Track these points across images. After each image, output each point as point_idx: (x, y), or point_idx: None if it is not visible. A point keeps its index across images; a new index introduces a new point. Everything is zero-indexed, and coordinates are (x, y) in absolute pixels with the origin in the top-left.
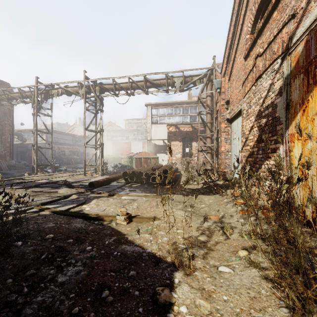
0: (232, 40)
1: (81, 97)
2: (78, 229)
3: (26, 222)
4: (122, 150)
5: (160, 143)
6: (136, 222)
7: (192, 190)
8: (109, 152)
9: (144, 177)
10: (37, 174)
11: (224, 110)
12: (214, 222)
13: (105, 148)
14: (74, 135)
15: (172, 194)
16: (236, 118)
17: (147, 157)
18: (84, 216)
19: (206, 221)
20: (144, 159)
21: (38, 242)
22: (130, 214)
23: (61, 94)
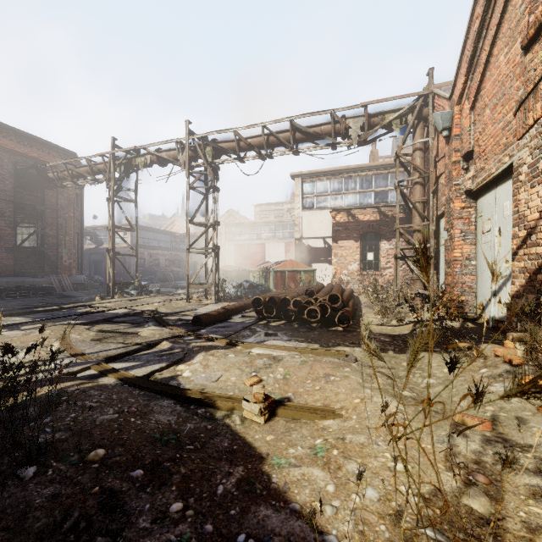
0: (483, 19)
1: (183, 166)
2: (161, 433)
3: (67, 403)
4: (250, 257)
5: (318, 245)
6: (286, 419)
7: (393, 339)
8: (228, 260)
9: (292, 307)
10: (114, 297)
11: (459, 172)
12: (484, 439)
13: (223, 254)
14: (173, 234)
15: (351, 347)
16: (490, 188)
17: (295, 270)
18: (177, 395)
19: (461, 435)
20: (289, 274)
21: (69, 472)
22: (272, 398)
23: (151, 165)
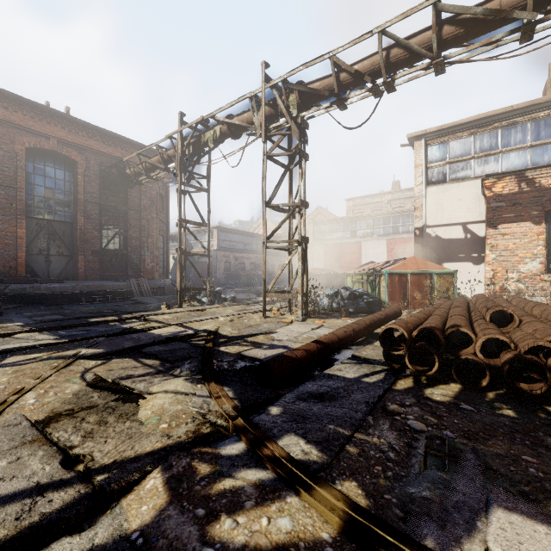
0: None
1: (258, 131)
2: None
3: None
4: (342, 259)
5: (454, 235)
6: None
7: None
8: (317, 263)
9: (479, 356)
10: (181, 306)
11: None
12: None
13: (310, 256)
14: (258, 236)
15: None
16: None
17: (421, 273)
18: None
19: None
20: (413, 278)
21: None
22: None
23: (223, 141)
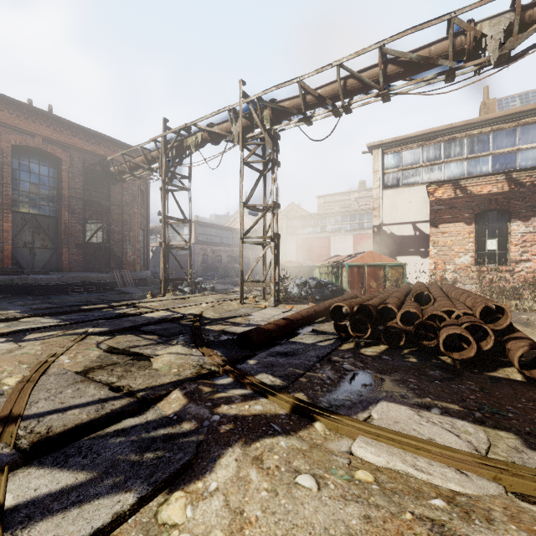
0: None
1: (236, 139)
2: None
3: None
4: (313, 252)
5: (406, 232)
6: None
7: None
8: (290, 256)
9: (399, 324)
10: (165, 295)
11: None
12: None
13: (284, 249)
14: (234, 230)
15: None
16: None
17: (376, 265)
18: None
19: None
20: (369, 269)
21: None
22: None
23: (203, 145)
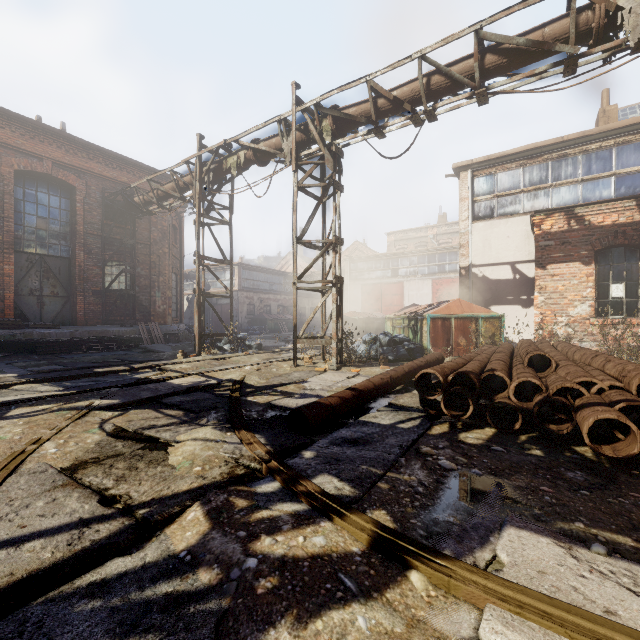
0: None
1: (288, 158)
2: None
3: None
4: (382, 301)
5: (502, 275)
6: None
7: None
8: (354, 306)
9: (513, 400)
10: (200, 354)
11: None
12: None
13: (346, 297)
14: (287, 275)
15: None
16: None
17: (466, 316)
18: None
19: None
20: (457, 322)
21: None
22: None
23: (247, 167)
